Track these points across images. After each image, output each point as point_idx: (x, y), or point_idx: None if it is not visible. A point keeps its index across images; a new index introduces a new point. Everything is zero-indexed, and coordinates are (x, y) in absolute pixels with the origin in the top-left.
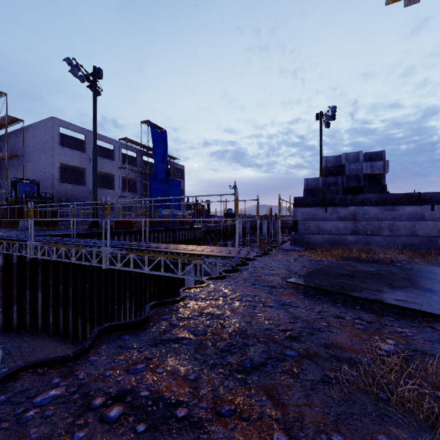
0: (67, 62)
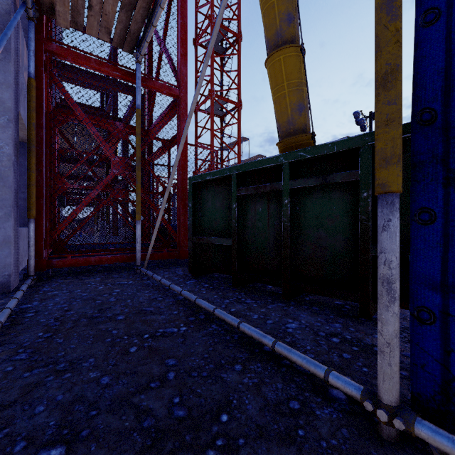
0: (353, 114)
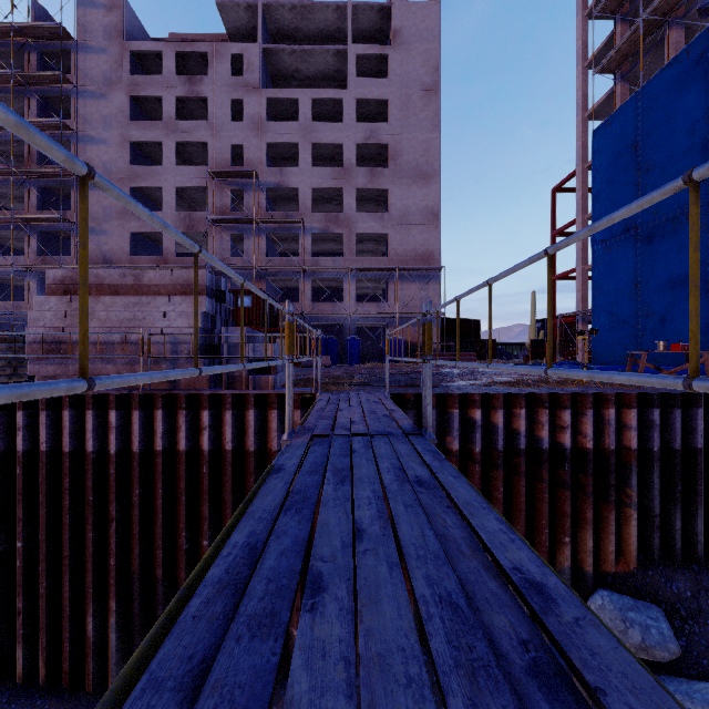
0: None
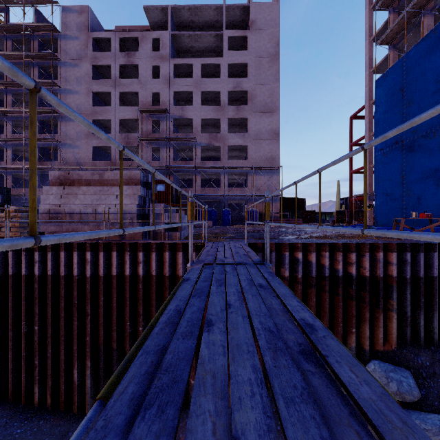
0: None
